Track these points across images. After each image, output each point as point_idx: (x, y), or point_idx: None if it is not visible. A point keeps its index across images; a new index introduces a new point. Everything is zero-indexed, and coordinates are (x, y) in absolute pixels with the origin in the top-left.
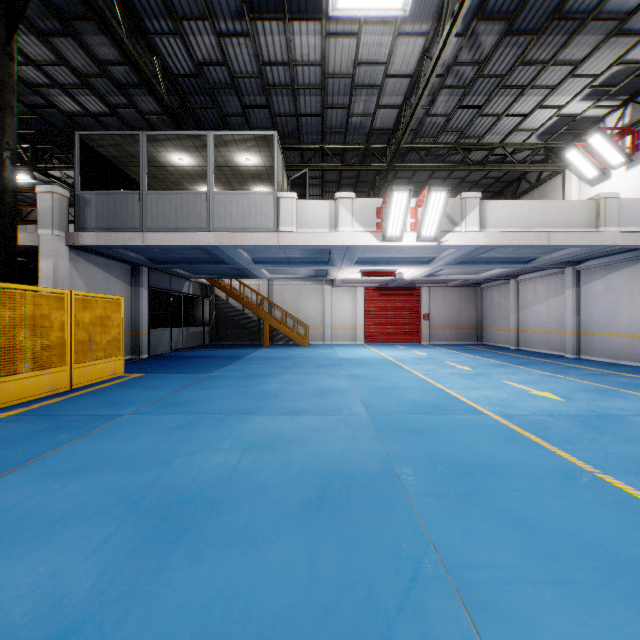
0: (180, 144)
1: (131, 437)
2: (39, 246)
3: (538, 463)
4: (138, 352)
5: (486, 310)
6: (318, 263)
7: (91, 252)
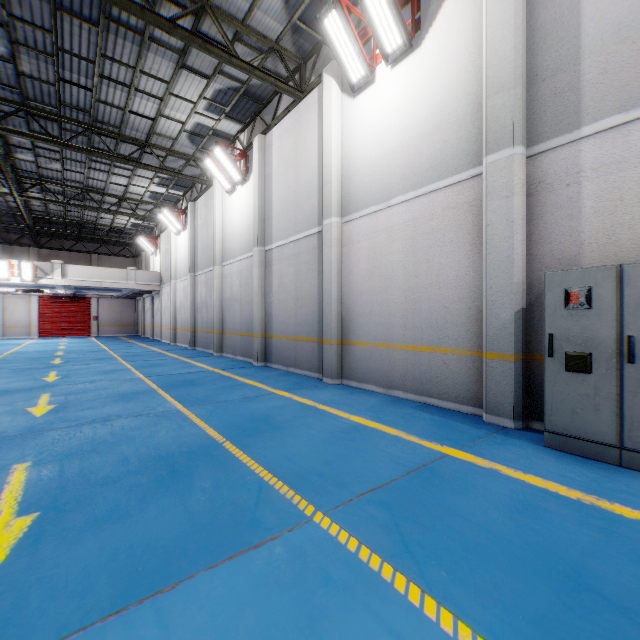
0: None
1: None
2: None
3: None
4: None
5: (139, 314)
6: None
7: None
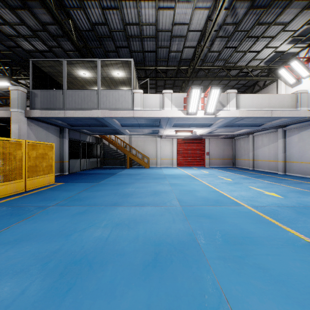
0: (83, 65)
1: (51, 219)
2: (11, 117)
3: (277, 236)
4: (63, 171)
5: (237, 150)
6: (154, 126)
7: (38, 120)
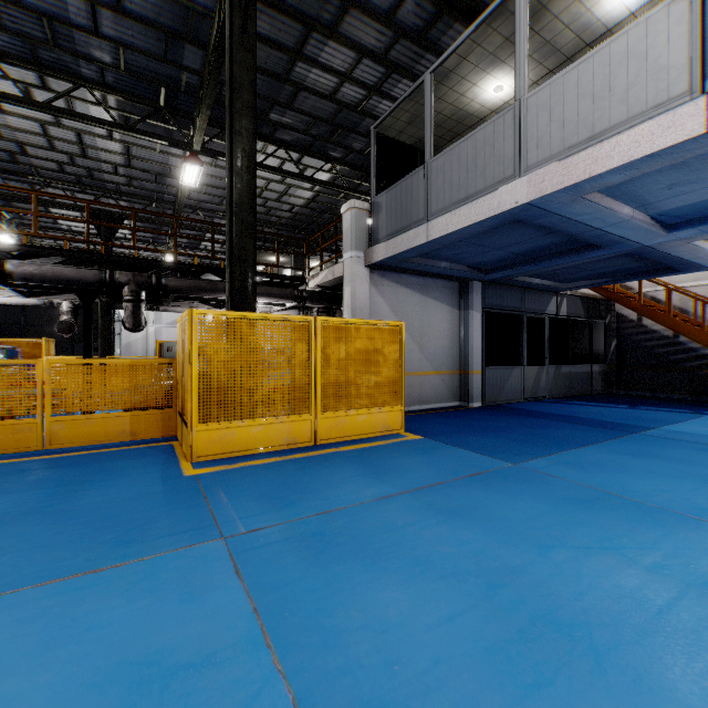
0: (482, 55)
1: (58, 638)
2: (343, 273)
3: None
4: (467, 398)
5: None
6: None
7: (397, 271)
